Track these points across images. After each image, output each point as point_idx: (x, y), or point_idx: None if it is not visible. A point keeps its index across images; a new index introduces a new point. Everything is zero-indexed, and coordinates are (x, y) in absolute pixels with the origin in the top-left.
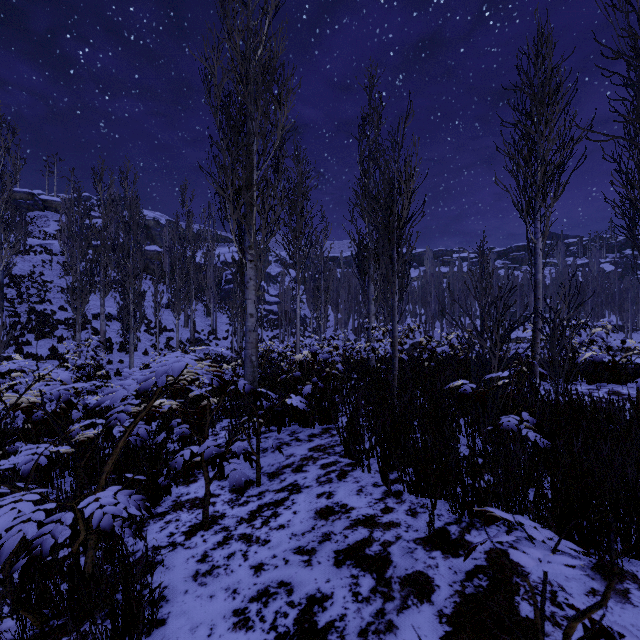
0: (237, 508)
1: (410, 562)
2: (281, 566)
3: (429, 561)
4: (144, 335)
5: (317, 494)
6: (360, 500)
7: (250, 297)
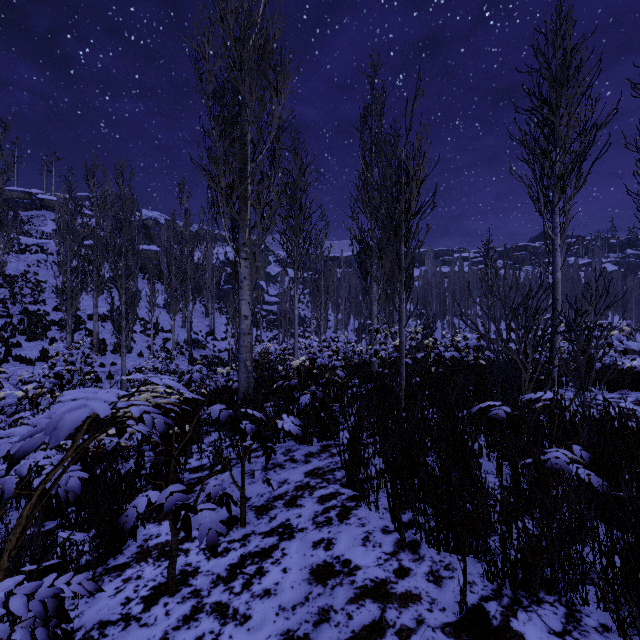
0: (214, 560)
1: None
2: None
3: None
4: (140, 336)
5: (313, 542)
6: (367, 554)
7: (244, 298)
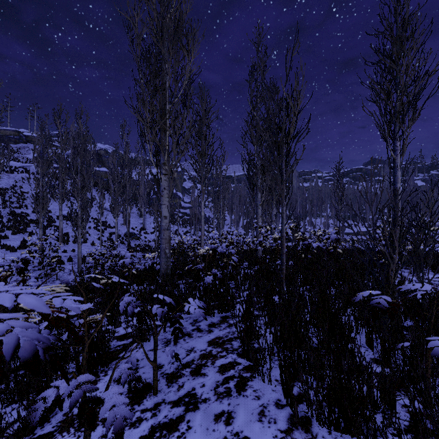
0: (127, 431)
1: None
2: None
3: None
4: (93, 231)
5: (215, 415)
6: (263, 432)
7: (164, 203)
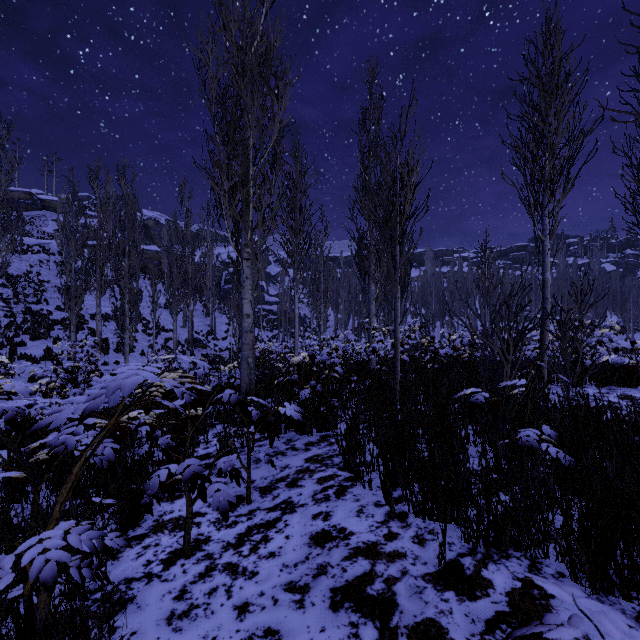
0: (224, 530)
1: (419, 606)
2: (269, 607)
3: (441, 605)
4: (142, 335)
5: (313, 514)
6: (360, 523)
7: (246, 297)
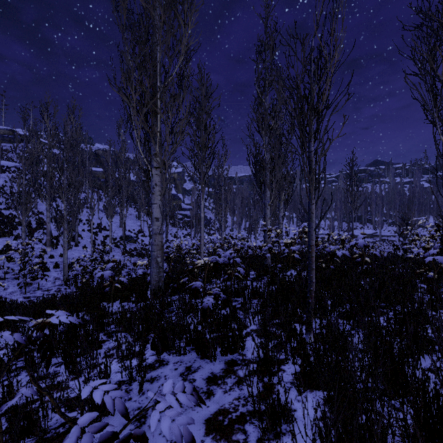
0: None
1: None
2: None
3: None
4: (87, 233)
5: None
6: None
7: (155, 202)
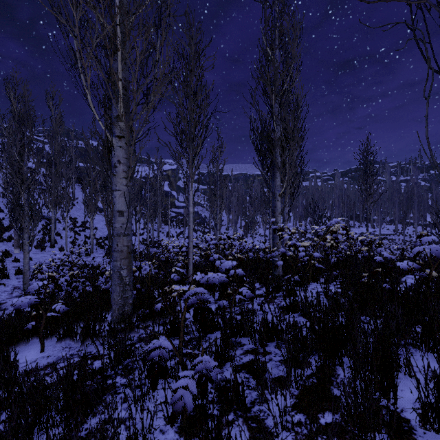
0: None
1: None
2: None
3: None
4: (68, 232)
5: None
6: None
7: (118, 187)
